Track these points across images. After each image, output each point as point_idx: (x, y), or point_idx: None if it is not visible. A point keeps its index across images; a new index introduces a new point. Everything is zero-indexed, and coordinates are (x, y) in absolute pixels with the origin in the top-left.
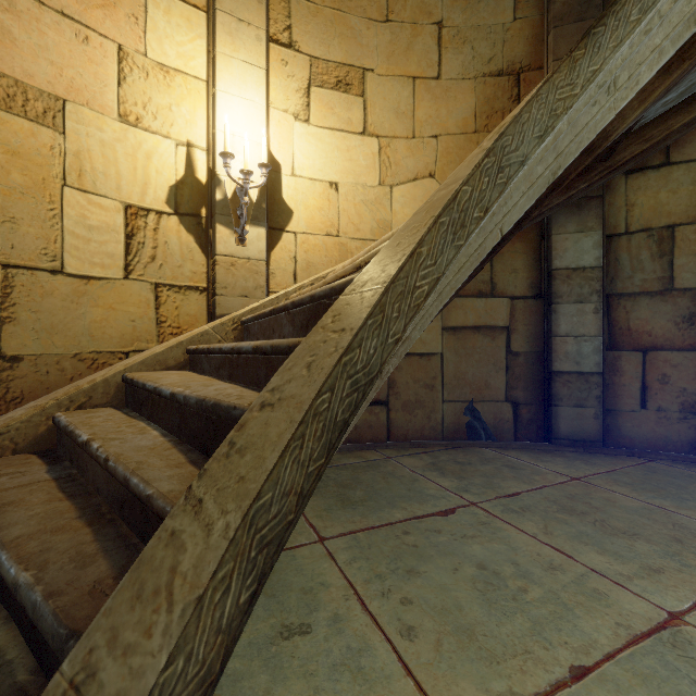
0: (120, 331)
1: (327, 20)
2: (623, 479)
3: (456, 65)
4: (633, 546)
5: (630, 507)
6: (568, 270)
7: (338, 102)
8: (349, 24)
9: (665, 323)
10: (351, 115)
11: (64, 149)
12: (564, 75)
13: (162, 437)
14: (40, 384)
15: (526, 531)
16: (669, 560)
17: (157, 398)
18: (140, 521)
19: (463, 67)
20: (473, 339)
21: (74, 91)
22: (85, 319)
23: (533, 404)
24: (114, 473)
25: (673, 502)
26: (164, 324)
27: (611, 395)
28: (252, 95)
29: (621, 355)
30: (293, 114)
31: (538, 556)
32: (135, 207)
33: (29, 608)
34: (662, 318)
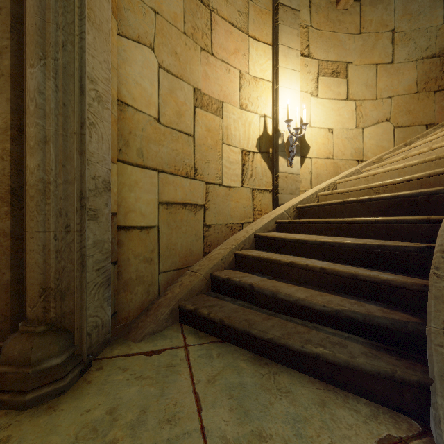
0: (240, 213)
1: (327, 38)
2: None
3: (403, 54)
4: None
5: None
6: None
7: (333, 83)
8: (339, 38)
9: None
10: (340, 90)
11: (222, 125)
12: None
13: (324, 261)
14: (215, 238)
15: None
16: None
17: (297, 245)
18: (368, 291)
19: (408, 55)
20: None
21: (225, 97)
22: (228, 207)
23: None
24: (336, 273)
25: None
26: (255, 209)
27: None
28: (294, 86)
29: None
30: (310, 93)
31: None
32: (245, 150)
33: (359, 317)
34: None
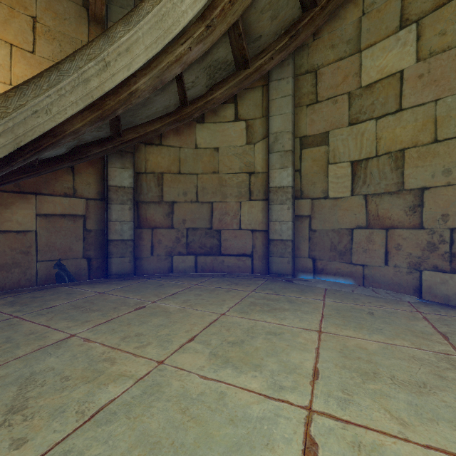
0: None
1: None
2: (126, 288)
3: (48, 50)
4: (90, 315)
5: (112, 300)
6: (116, 187)
7: None
8: None
9: (160, 216)
10: None
11: None
12: (2, 102)
13: None
14: None
15: (37, 322)
16: (100, 316)
17: None
18: None
19: (53, 54)
20: (61, 222)
21: None
22: None
23: (100, 258)
24: None
25: (135, 294)
26: None
27: (139, 250)
28: None
29: (143, 230)
30: None
31: (29, 331)
32: None
33: None
34: (159, 214)
